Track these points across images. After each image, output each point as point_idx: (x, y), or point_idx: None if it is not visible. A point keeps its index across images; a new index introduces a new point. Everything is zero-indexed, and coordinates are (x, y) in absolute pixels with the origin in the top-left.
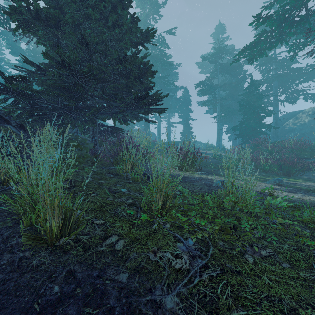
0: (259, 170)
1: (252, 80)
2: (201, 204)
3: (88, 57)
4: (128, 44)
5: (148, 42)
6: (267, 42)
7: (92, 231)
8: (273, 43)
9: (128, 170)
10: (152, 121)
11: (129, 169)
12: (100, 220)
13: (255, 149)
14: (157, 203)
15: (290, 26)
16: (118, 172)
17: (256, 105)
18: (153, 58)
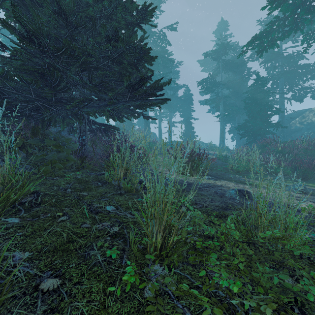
0: (270, 173)
1: (258, 77)
2: (224, 240)
3: (68, 33)
4: (122, 22)
5: (146, 22)
6: (279, 31)
7: (27, 313)
8: (285, 33)
9: (120, 177)
10: (151, 118)
11: (121, 175)
12: (52, 280)
13: (263, 150)
14: (154, 238)
15: (305, 13)
16: (107, 179)
17: (262, 103)
18: (153, 54)
